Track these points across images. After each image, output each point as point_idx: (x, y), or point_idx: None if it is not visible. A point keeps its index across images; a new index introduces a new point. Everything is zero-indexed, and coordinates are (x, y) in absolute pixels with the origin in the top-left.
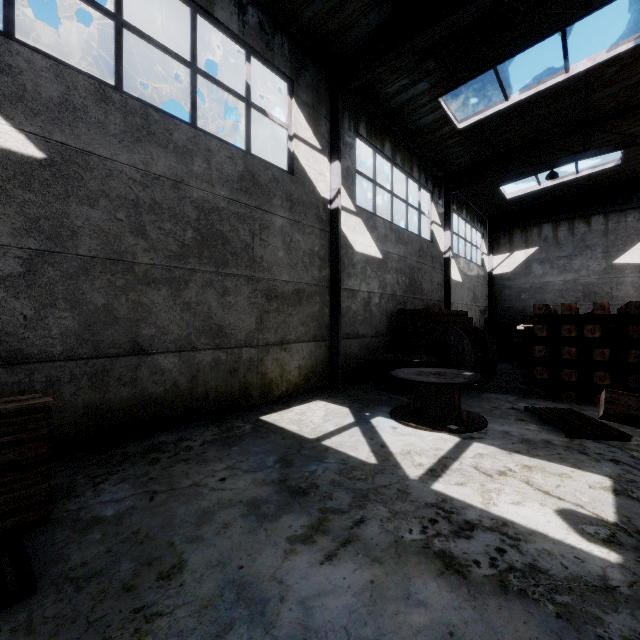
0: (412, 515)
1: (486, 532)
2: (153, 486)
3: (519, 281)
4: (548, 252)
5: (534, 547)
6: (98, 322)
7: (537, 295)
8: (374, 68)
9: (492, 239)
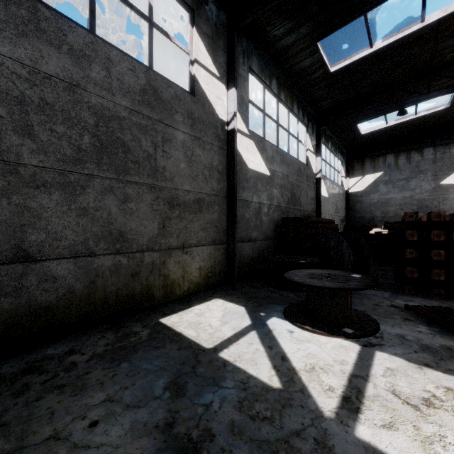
0: None
1: None
2: None
3: (369, 197)
4: (391, 175)
5: None
6: None
7: (382, 208)
8: (266, 3)
9: (348, 166)
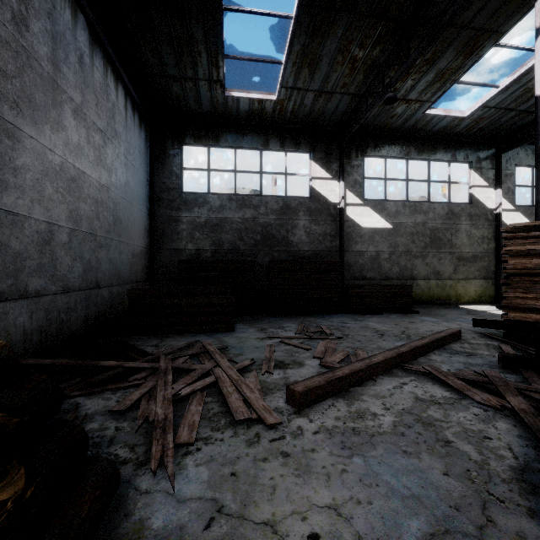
0: None
1: None
2: (428, 310)
3: None
4: None
5: None
6: (403, 269)
7: None
8: (522, 143)
9: None
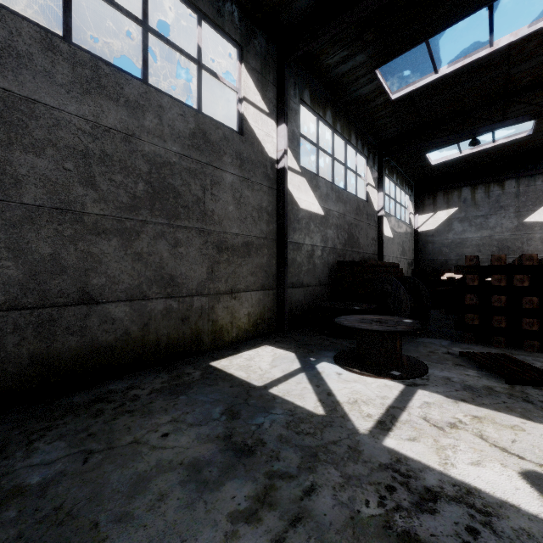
0: (367, 480)
1: (451, 504)
2: (90, 444)
3: (441, 237)
4: (467, 212)
5: (509, 525)
6: (44, 271)
7: (457, 249)
8: (318, 37)
9: (418, 201)
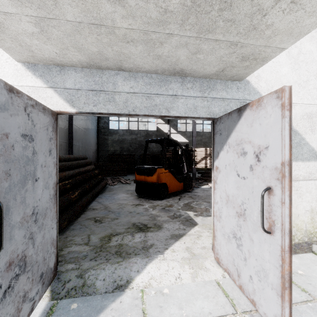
0: None
1: None
2: None
3: None
4: None
5: None
6: None
7: None
8: None
9: None
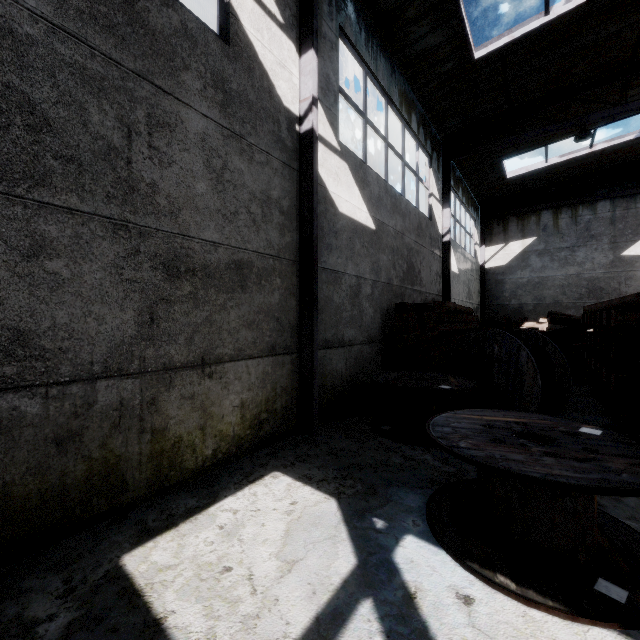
0: None
1: None
2: None
3: (515, 275)
4: (548, 243)
5: None
6: None
7: (535, 291)
8: None
9: (484, 228)
